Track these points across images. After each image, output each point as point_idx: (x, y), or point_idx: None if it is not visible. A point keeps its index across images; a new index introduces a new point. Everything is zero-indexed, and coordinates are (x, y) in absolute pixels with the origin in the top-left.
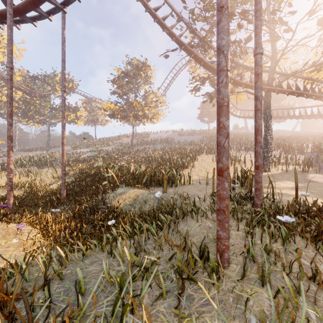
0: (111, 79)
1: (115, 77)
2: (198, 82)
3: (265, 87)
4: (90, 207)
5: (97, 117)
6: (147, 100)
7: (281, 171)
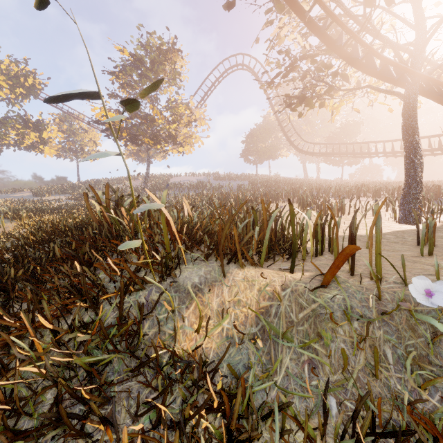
0: (110, 70)
1: (117, 65)
2: (280, 69)
3: (417, 72)
4: (55, 376)
5: (81, 145)
6: (176, 110)
7: (439, 223)
